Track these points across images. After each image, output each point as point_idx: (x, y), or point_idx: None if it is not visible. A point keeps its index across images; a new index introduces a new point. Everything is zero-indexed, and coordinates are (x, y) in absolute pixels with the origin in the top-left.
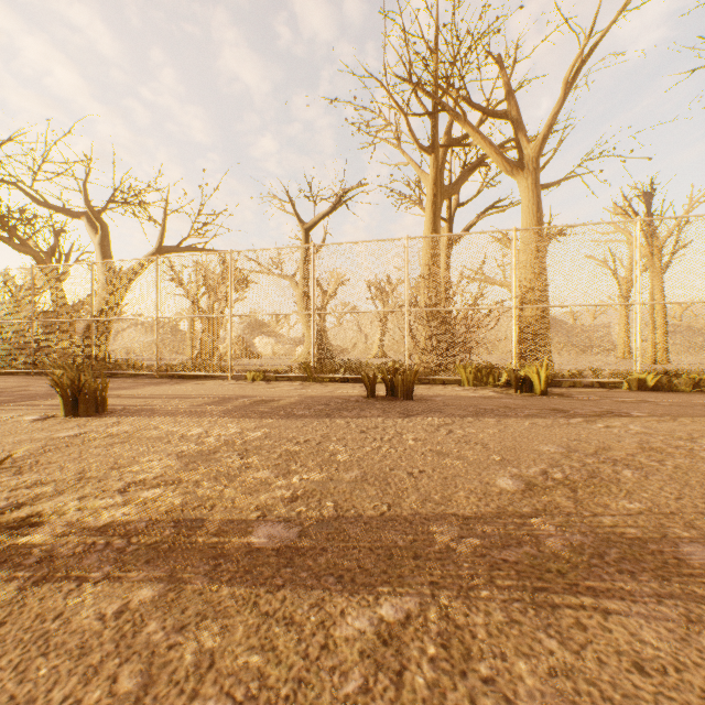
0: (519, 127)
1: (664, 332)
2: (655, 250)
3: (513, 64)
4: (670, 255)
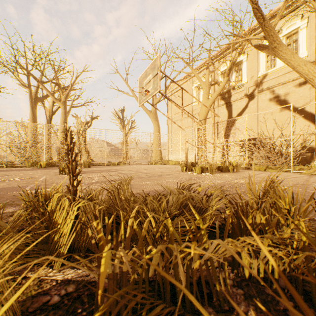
0: (60, 89)
1: (126, 152)
2: (124, 127)
3: (59, 69)
4: (129, 129)
